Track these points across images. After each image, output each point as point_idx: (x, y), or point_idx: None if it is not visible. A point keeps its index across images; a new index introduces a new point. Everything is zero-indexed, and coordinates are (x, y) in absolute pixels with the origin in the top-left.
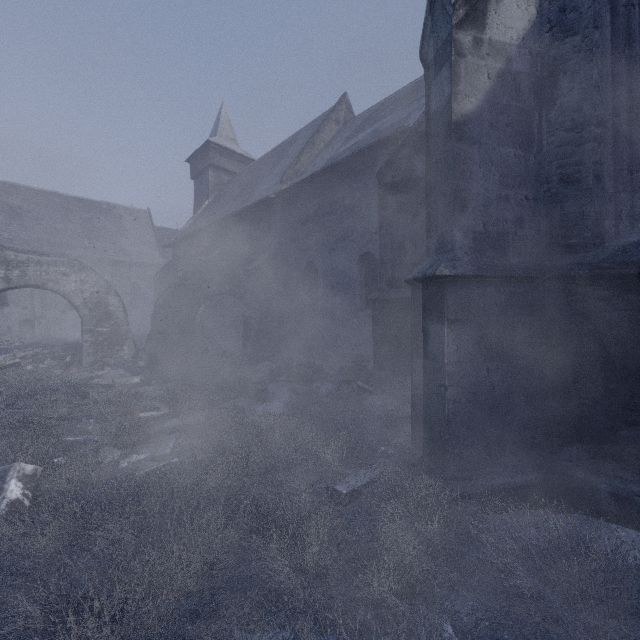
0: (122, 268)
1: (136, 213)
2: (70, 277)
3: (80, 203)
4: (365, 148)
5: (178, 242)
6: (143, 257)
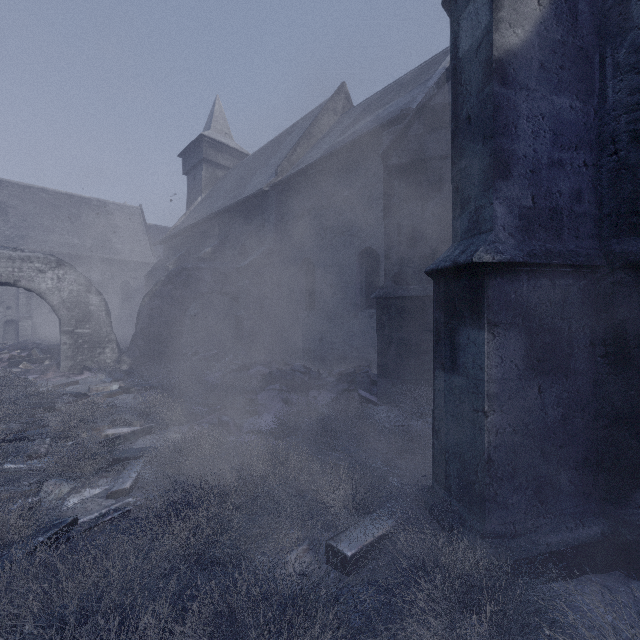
0: (112, 266)
1: (128, 210)
2: (46, 274)
3: (69, 199)
4: (366, 134)
5: (169, 239)
6: (134, 255)
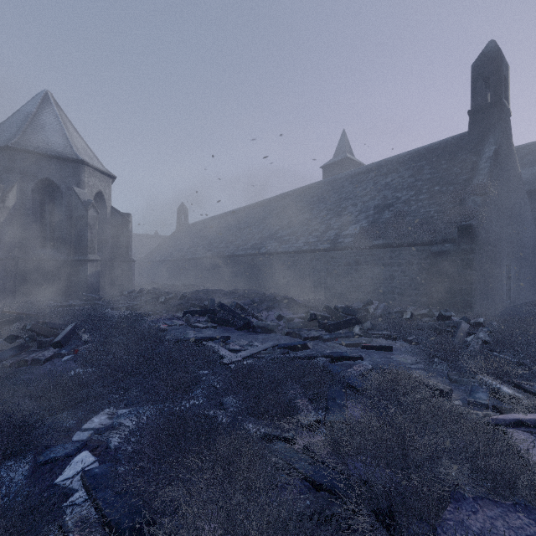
0: None
1: None
2: None
3: None
4: None
5: None
6: None
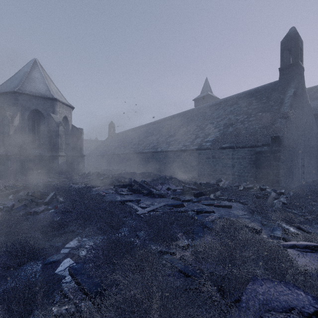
0: None
1: None
2: None
3: None
4: None
5: None
6: None
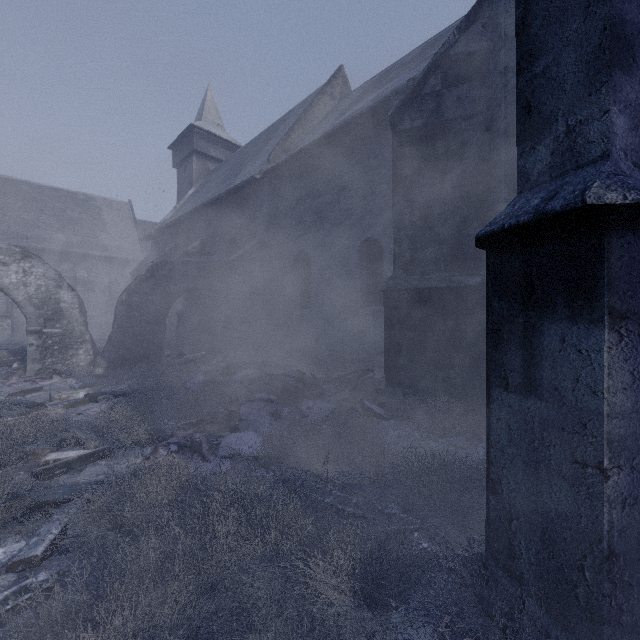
0: (99, 263)
1: (116, 205)
2: (10, 267)
3: (54, 193)
4: (368, 110)
5: (157, 234)
6: (123, 252)
